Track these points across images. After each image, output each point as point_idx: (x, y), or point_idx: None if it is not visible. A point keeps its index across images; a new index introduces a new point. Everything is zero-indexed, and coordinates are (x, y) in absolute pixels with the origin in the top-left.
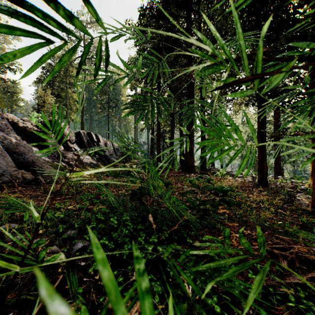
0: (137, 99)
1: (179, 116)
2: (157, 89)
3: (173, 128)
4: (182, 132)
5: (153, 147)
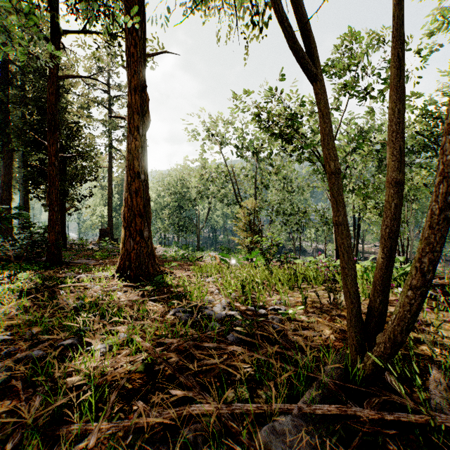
0: None
1: None
2: None
3: None
4: None
5: None
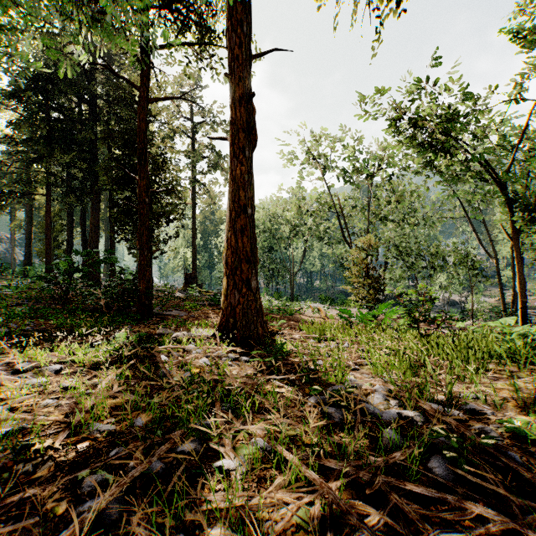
0: (11, 191)
1: (81, 215)
2: (45, 182)
3: (71, 227)
4: (86, 236)
5: (31, 253)
